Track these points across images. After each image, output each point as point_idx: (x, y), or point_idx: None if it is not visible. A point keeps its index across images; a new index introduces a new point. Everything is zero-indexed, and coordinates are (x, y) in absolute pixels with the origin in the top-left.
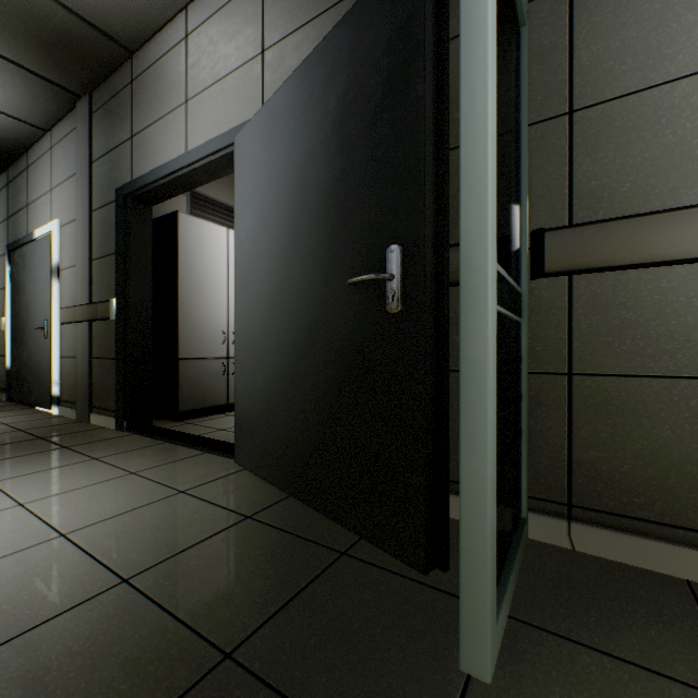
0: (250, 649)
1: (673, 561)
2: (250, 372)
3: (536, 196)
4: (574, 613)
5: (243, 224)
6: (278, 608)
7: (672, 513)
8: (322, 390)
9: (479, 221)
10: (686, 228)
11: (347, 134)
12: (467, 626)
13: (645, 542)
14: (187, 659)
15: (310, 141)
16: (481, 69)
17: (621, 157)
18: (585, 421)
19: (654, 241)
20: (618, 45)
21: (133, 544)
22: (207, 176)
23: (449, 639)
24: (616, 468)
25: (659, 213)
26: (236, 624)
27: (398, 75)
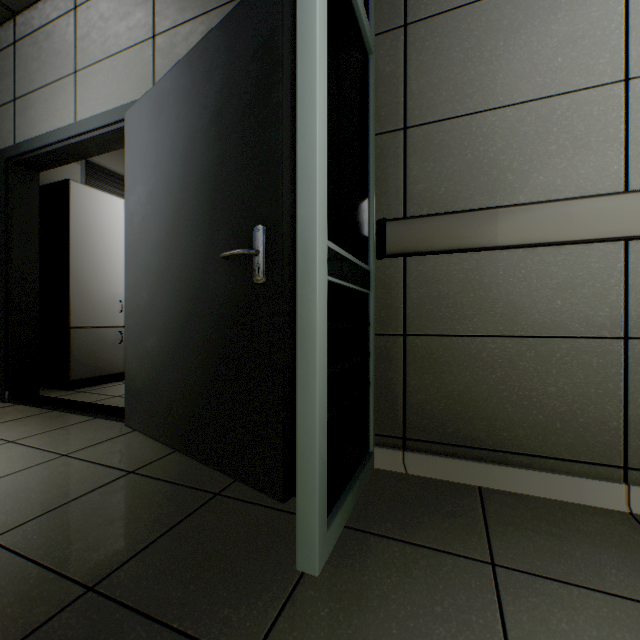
0: (113, 581)
1: (471, 473)
2: (139, 338)
3: (381, 193)
4: (394, 518)
5: (133, 197)
6: (147, 544)
7: (471, 437)
8: (202, 352)
9: (310, 211)
10: (478, 225)
11: (223, 125)
12: (302, 534)
13: (453, 461)
14: (47, 597)
15: (192, 127)
16: (312, 90)
17: (439, 167)
18: (415, 372)
19: (459, 233)
20: (437, 81)
21: (2, 507)
22: (99, 147)
23: (294, 549)
24: (436, 407)
25: (461, 212)
26: (103, 562)
27: (263, 81)
